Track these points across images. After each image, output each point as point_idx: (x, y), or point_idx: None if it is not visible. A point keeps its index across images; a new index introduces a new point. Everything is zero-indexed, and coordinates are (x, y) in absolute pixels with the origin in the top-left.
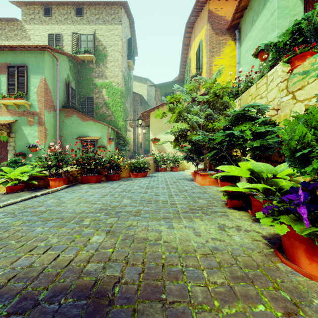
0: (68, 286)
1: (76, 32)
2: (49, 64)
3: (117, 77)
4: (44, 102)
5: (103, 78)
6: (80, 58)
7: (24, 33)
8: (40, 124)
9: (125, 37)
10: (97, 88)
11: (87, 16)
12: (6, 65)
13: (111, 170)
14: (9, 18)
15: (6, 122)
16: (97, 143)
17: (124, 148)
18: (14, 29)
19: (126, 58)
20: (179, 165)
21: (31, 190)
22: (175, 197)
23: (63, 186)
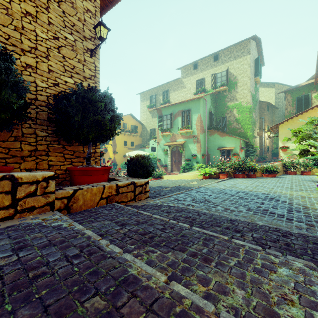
0: (260, 193)
1: (214, 73)
2: (202, 104)
3: (246, 97)
4: (200, 128)
5: (233, 101)
6: (217, 91)
7: (182, 84)
8: (198, 142)
9: (252, 60)
10: (229, 109)
11: (222, 58)
12: (181, 111)
13: (250, 171)
14: (175, 79)
15: (182, 143)
16: (232, 151)
17: (253, 154)
18: (177, 84)
19: (253, 77)
20: (312, 170)
21: (213, 178)
22: (294, 187)
23: (227, 178)
